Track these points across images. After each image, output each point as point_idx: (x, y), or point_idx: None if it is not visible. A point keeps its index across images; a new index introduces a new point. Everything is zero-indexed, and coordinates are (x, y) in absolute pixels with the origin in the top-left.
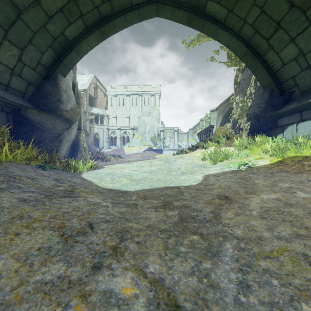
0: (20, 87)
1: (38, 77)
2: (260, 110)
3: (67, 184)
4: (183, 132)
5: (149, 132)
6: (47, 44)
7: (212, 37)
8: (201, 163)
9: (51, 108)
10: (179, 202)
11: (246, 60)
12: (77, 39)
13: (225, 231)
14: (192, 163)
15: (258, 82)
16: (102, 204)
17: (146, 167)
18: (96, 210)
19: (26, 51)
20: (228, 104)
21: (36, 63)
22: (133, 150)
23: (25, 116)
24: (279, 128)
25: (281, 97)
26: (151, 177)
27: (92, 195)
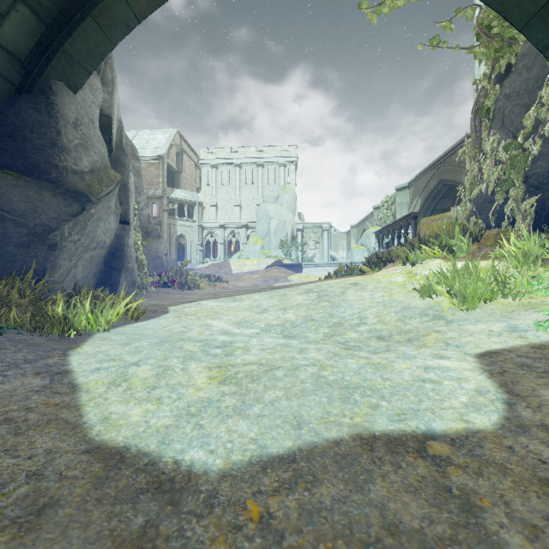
0: None
1: None
2: None
3: None
4: (339, 233)
5: (276, 233)
6: None
7: None
8: (421, 303)
9: (33, 163)
10: None
11: (540, 28)
12: None
13: None
14: (394, 303)
15: None
16: None
17: (272, 311)
18: None
19: None
20: (436, 174)
21: None
22: (247, 265)
23: None
24: None
25: None
26: (292, 362)
27: None
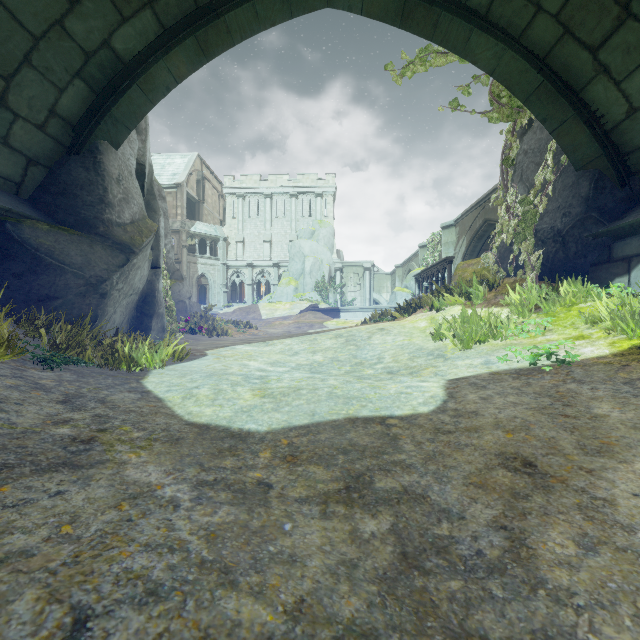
0: (6, 170)
1: (53, 148)
2: (569, 221)
3: (88, 415)
4: (383, 273)
5: (312, 273)
6: (71, 68)
7: (456, 52)
8: (432, 345)
9: (84, 219)
10: (391, 479)
11: (537, 104)
12: (144, 59)
13: (571, 634)
14: (410, 346)
15: (564, 157)
16: (161, 495)
17: (303, 354)
18: (133, 529)
19: (19, 84)
20: (482, 212)
21: (45, 113)
22: (279, 310)
23: (17, 236)
24: (617, 262)
25: (623, 191)
26: (314, 386)
27: (143, 454)
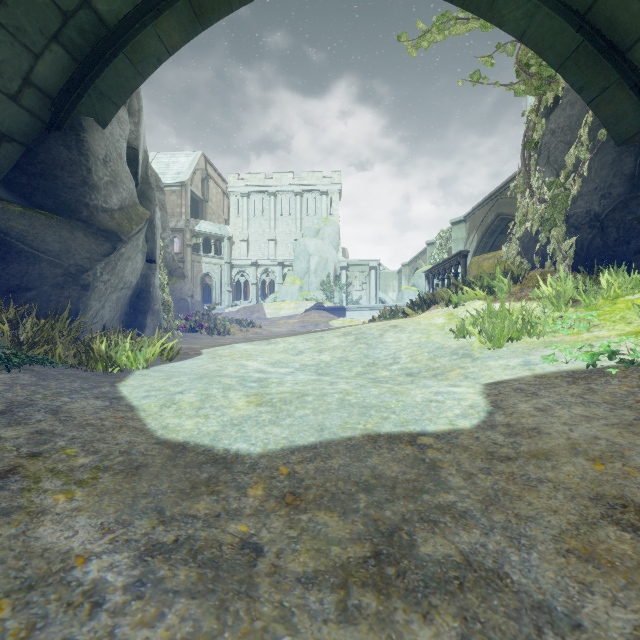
0: None
1: (30, 123)
2: (609, 204)
3: (26, 431)
4: (389, 272)
5: (317, 272)
6: (47, 30)
7: (480, 15)
8: (455, 343)
9: (64, 202)
10: (441, 538)
11: (573, 70)
12: (131, 24)
13: None
14: (429, 344)
15: (602, 132)
16: (77, 580)
17: (308, 353)
18: None
19: None
20: (494, 207)
21: (18, 81)
22: (284, 309)
23: None
24: None
25: None
26: (322, 391)
27: (78, 495)
